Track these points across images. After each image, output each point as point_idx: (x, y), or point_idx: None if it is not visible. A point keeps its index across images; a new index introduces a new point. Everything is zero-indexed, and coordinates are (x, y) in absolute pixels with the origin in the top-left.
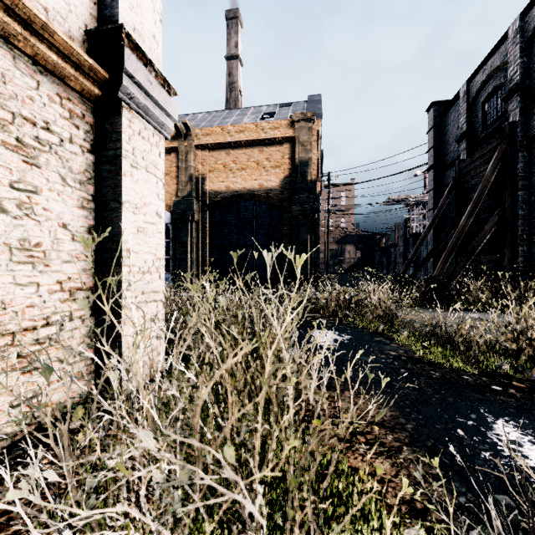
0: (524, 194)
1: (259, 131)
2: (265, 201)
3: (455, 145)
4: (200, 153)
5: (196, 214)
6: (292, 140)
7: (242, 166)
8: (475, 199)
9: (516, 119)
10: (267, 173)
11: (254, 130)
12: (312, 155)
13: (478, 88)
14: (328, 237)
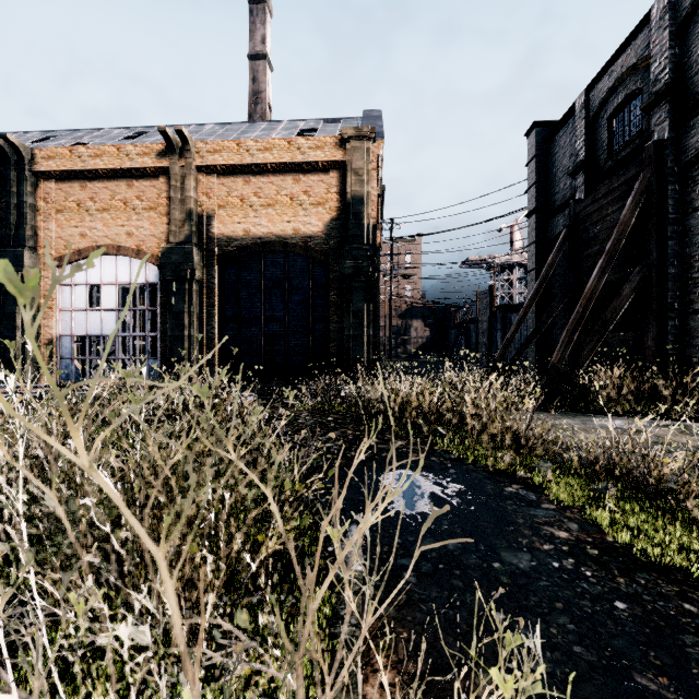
0: (675, 244)
1: (294, 151)
2: (302, 254)
3: (566, 181)
4: (204, 179)
5: (197, 269)
6: (342, 167)
7: (269, 201)
8: (609, 250)
9: (664, 136)
10: (306, 213)
11: (286, 149)
12: (370, 190)
13: (602, 98)
14: (390, 308)
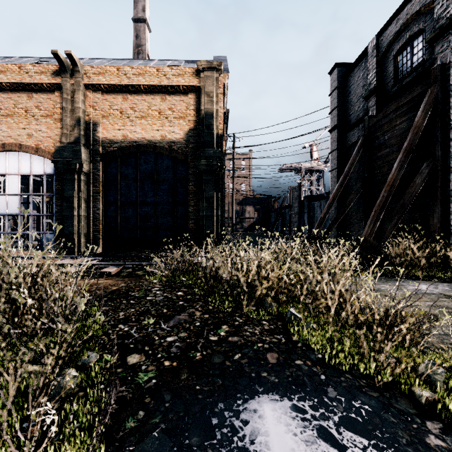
0: None
1: (161, 76)
2: (168, 154)
3: (359, 105)
4: (91, 94)
5: (84, 164)
6: (198, 91)
7: (142, 114)
8: (406, 148)
9: (446, 61)
10: (171, 124)
11: (155, 75)
12: (218, 108)
13: (390, 40)
14: (233, 197)
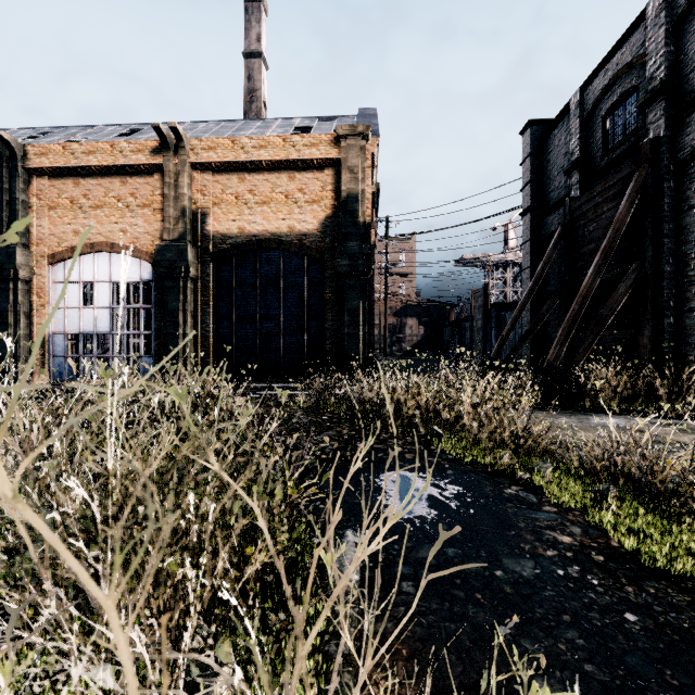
0: (671, 242)
1: (289, 148)
2: (297, 252)
3: (561, 180)
4: (198, 176)
5: (191, 267)
6: (337, 165)
7: (264, 199)
8: (604, 248)
9: (659, 134)
10: (301, 210)
11: (281, 147)
12: (365, 187)
13: (597, 96)
14: (385, 306)
